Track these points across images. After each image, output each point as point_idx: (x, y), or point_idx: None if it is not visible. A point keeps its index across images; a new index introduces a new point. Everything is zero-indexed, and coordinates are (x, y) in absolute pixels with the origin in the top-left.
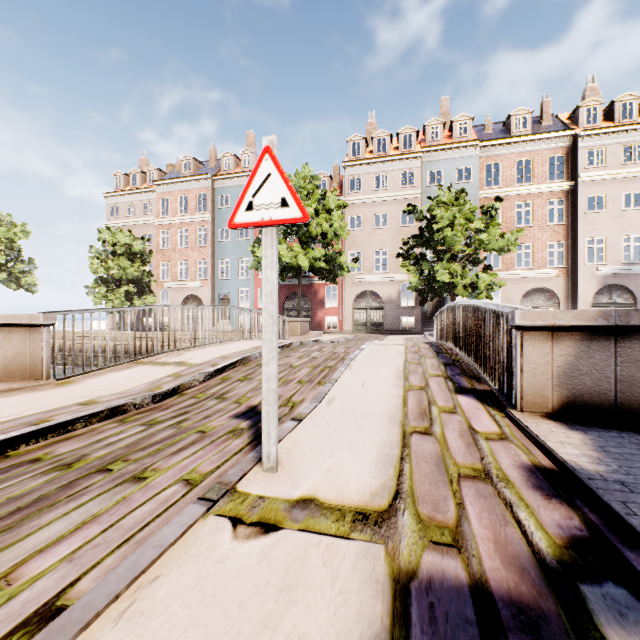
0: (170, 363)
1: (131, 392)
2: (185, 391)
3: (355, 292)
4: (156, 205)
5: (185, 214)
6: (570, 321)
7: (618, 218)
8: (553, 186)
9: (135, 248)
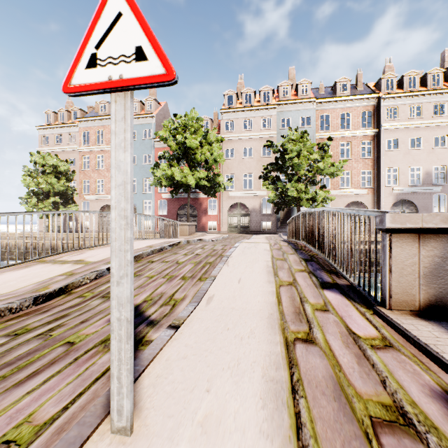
0: (69, 261)
1: (15, 293)
2: (74, 290)
3: (229, 204)
4: (79, 136)
5: (102, 144)
6: (438, 224)
7: (406, 155)
8: (365, 132)
9: (61, 168)
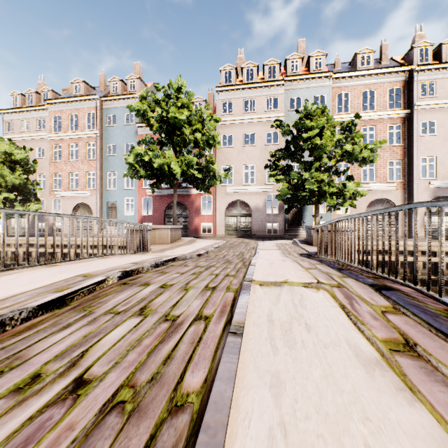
0: None
1: None
2: None
3: (227, 201)
4: (49, 122)
5: (75, 130)
6: None
7: (446, 140)
8: (393, 113)
9: (16, 157)
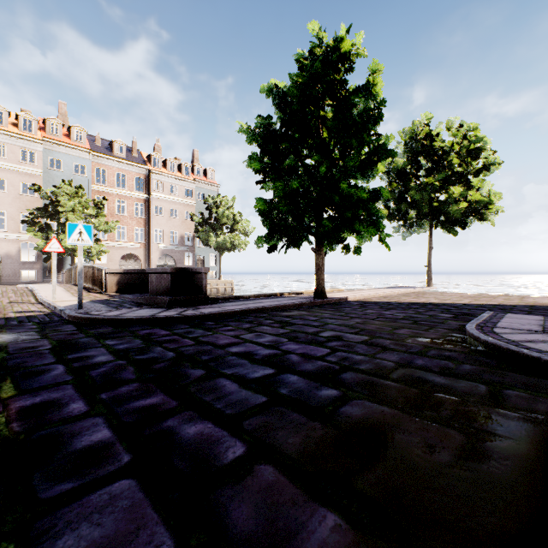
0: None
1: None
2: None
3: None
4: None
5: None
6: (118, 271)
7: (169, 221)
8: (138, 195)
9: None
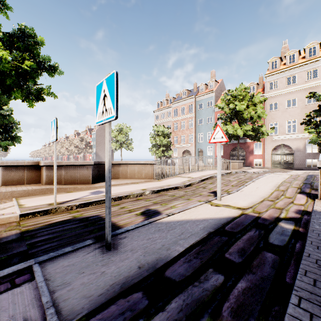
0: (185, 177)
1: (177, 184)
2: (192, 185)
3: (273, 145)
4: (172, 113)
5: (183, 115)
6: None
7: None
8: None
9: (165, 132)
